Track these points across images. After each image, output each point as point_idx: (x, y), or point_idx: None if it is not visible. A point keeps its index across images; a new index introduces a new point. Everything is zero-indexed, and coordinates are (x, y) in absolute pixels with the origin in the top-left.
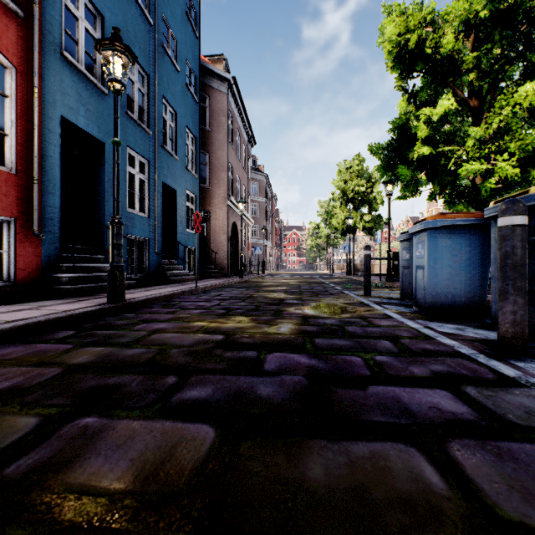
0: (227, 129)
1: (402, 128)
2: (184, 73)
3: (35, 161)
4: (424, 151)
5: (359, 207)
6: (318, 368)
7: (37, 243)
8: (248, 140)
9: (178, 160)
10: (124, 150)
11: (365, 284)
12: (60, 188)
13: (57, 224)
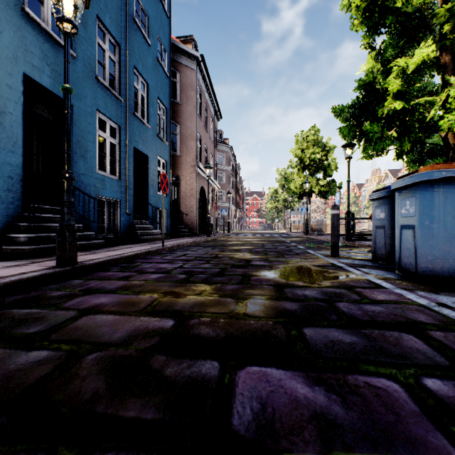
0: (196, 102)
1: (369, 86)
2: (155, 48)
3: None
4: (396, 106)
5: (314, 173)
6: (338, 422)
7: None
8: (215, 114)
9: (149, 128)
10: (94, 113)
11: (333, 244)
12: (22, 146)
13: (18, 183)
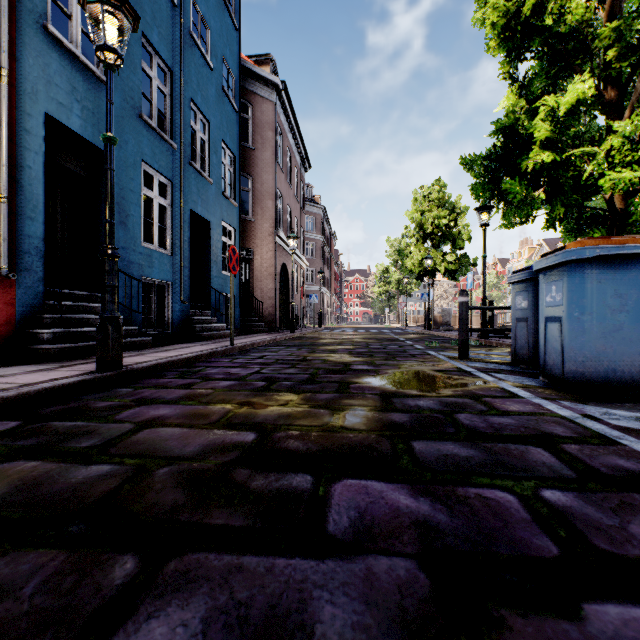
0: (275, 146)
1: (509, 130)
2: (219, 73)
3: (3, 172)
4: (544, 158)
5: (439, 245)
6: (440, 527)
7: (8, 286)
8: (301, 163)
9: (211, 183)
10: (138, 165)
11: (460, 343)
12: (44, 211)
13: (39, 260)
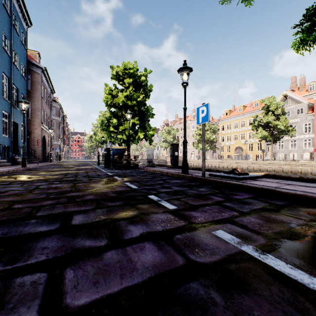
0: (41, 91)
1: (109, 120)
2: (21, 69)
3: None
4: (112, 129)
5: None
6: (78, 170)
7: None
8: (51, 91)
9: (19, 110)
10: (2, 112)
11: (98, 162)
12: None
13: None
